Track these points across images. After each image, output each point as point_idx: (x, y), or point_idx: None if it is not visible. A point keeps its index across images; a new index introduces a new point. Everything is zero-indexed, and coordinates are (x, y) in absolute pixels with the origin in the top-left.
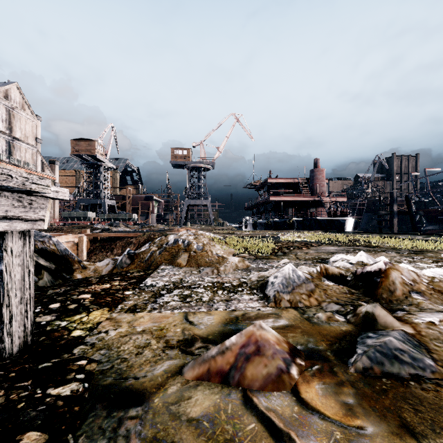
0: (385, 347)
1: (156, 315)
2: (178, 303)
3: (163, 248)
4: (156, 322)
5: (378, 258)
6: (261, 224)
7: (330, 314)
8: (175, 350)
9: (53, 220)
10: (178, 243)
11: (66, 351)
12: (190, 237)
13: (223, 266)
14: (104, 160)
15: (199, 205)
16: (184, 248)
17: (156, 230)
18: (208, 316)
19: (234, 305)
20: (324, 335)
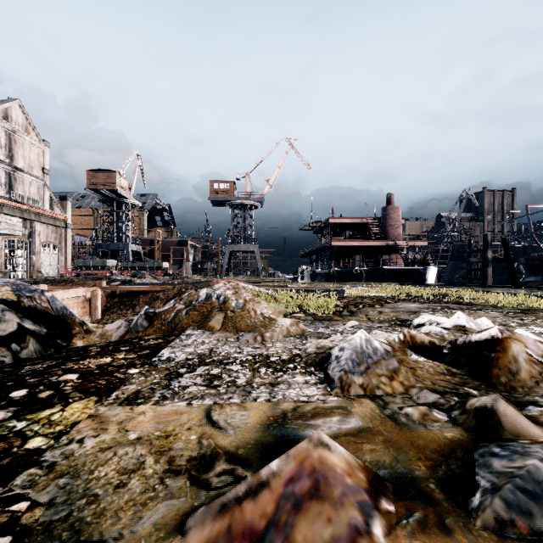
0: (530, 479)
1: (164, 410)
2: (201, 389)
3: (191, 305)
4: (161, 422)
5: (477, 320)
6: (321, 275)
7: (425, 409)
8: (181, 478)
9: (64, 270)
10: (212, 299)
11: (3, 479)
12: (227, 292)
13: (270, 330)
14: (127, 195)
15: (244, 251)
16: (219, 306)
17: (190, 282)
18: (241, 412)
19: (281, 392)
20: (420, 448)
